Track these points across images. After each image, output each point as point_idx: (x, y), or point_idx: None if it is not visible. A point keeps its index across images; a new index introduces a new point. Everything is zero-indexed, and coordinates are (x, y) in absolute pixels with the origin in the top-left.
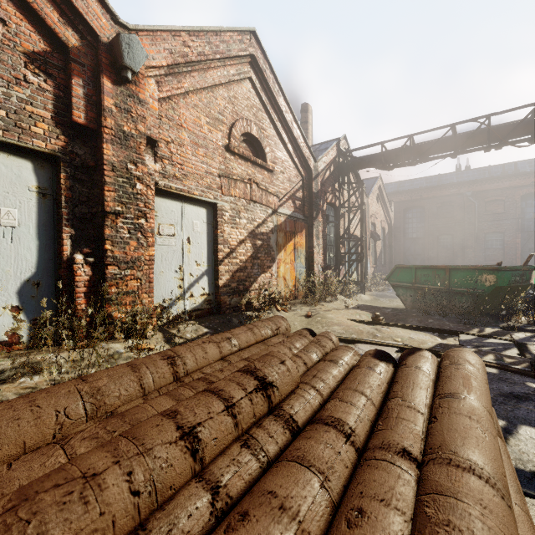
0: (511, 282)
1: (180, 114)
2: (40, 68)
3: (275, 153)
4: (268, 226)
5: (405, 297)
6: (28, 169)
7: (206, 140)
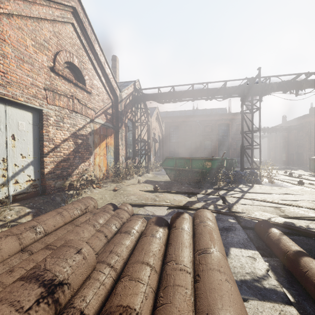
0: (217, 165)
1: (4, 30)
2: None
3: (92, 81)
4: (87, 130)
5: (170, 174)
6: None
7: (31, 59)
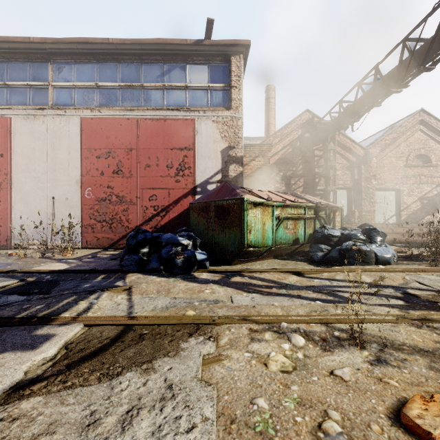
0: None
1: (384, 162)
2: (348, 169)
3: (439, 156)
4: (433, 193)
5: None
6: (345, 192)
7: (394, 167)
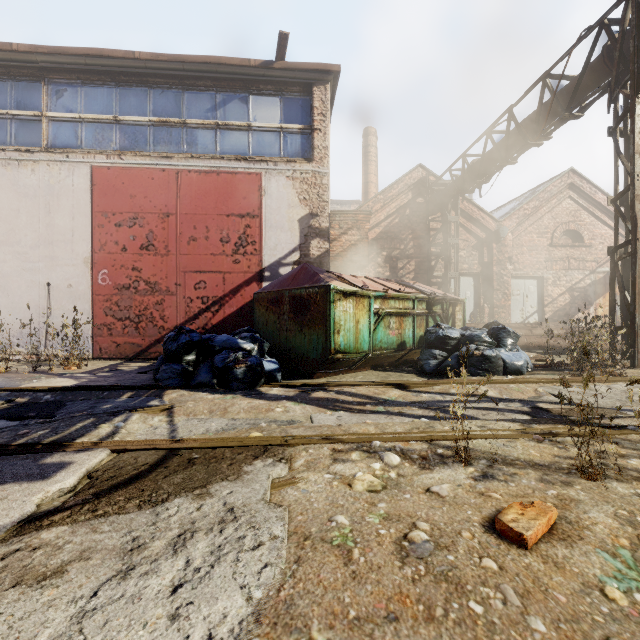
0: None
1: (522, 240)
2: (475, 249)
3: (593, 232)
4: (585, 283)
5: None
6: (471, 279)
7: (536, 246)
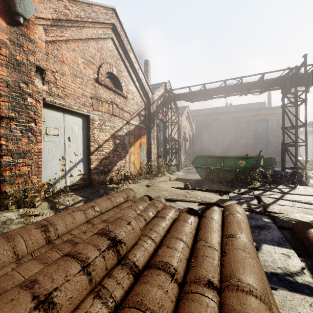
0: (252, 164)
1: (63, 53)
2: None
3: (128, 87)
4: (124, 131)
5: (201, 173)
6: None
7: (81, 74)
